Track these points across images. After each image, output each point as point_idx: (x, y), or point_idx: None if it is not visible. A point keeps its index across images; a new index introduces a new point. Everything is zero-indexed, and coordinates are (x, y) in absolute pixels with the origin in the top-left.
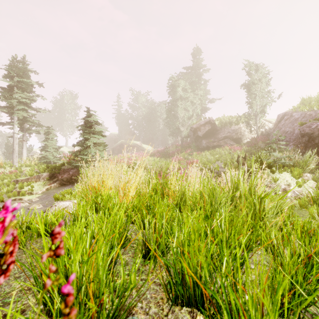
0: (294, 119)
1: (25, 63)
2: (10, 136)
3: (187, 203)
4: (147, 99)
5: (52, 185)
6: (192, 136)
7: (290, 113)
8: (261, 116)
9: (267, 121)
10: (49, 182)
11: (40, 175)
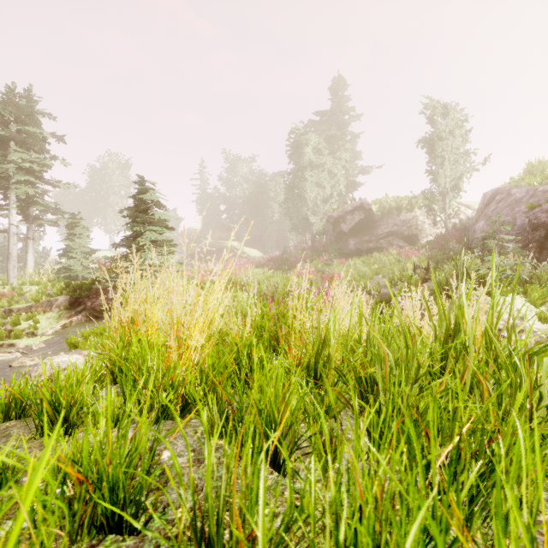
0: (515, 201)
1: (31, 99)
2: (2, 230)
3: (332, 364)
4: (252, 169)
5: (73, 319)
6: (331, 233)
7: (506, 189)
8: (454, 197)
9: (463, 205)
10: (69, 313)
11: (52, 301)
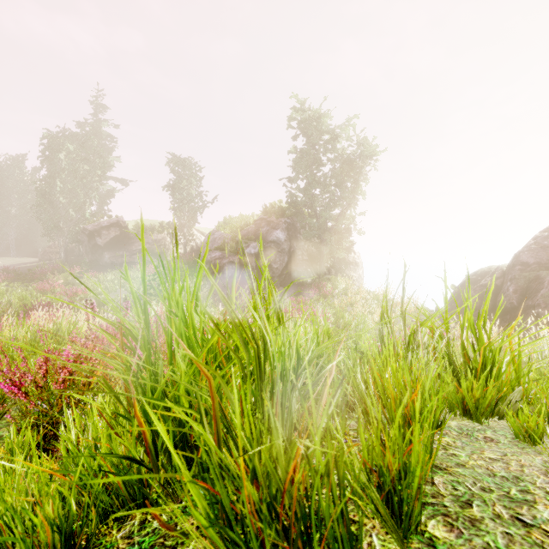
0: (215, 240)
1: None
2: None
3: None
4: None
5: None
6: (87, 244)
7: (214, 230)
8: (191, 227)
9: (200, 232)
10: None
11: None
